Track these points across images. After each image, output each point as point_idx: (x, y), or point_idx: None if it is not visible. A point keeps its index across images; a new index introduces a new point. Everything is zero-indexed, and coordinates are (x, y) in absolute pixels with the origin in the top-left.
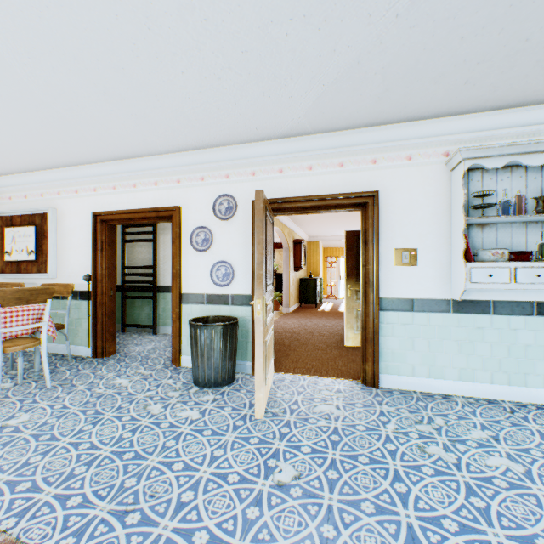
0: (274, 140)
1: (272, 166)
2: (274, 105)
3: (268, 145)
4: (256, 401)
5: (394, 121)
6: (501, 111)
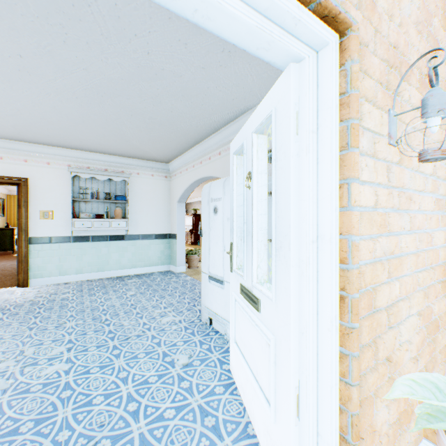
0: None
1: None
2: None
3: None
4: None
5: (37, 143)
6: (93, 153)
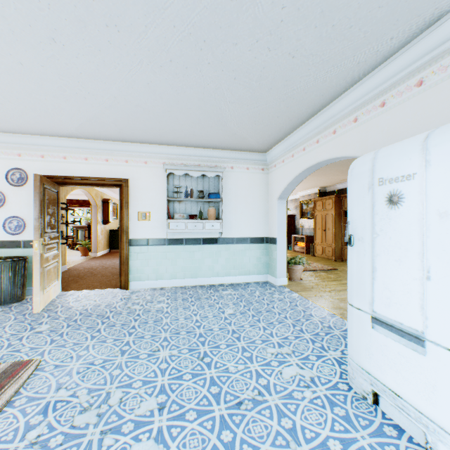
0: (59, 137)
1: (58, 153)
2: (51, 122)
3: (54, 140)
4: (34, 303)
5: (135, 142)
6: (186, 148)
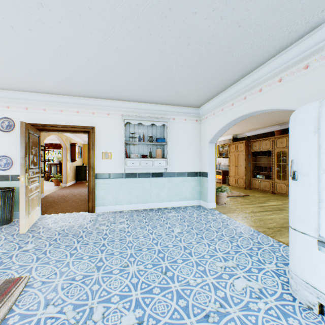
0: (39, 93)
1: (39, 106)
2: (34, 80)
3: (36, 95)
4: (21, 225)
5: (100, 98)
6: (139, 103)
